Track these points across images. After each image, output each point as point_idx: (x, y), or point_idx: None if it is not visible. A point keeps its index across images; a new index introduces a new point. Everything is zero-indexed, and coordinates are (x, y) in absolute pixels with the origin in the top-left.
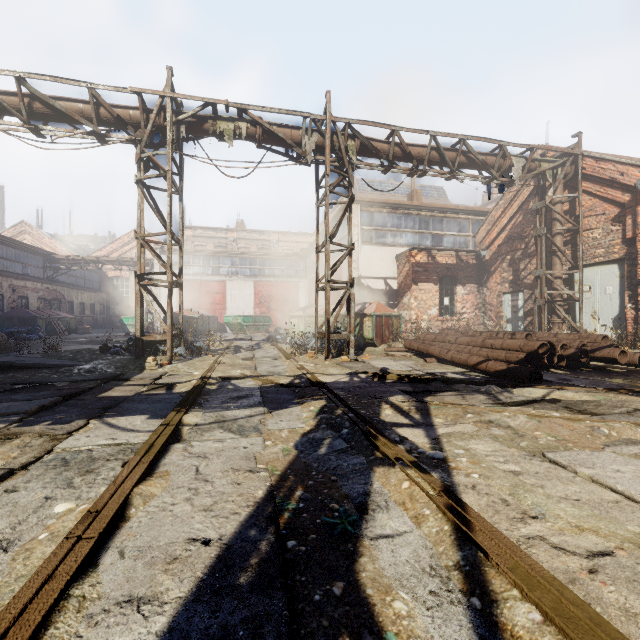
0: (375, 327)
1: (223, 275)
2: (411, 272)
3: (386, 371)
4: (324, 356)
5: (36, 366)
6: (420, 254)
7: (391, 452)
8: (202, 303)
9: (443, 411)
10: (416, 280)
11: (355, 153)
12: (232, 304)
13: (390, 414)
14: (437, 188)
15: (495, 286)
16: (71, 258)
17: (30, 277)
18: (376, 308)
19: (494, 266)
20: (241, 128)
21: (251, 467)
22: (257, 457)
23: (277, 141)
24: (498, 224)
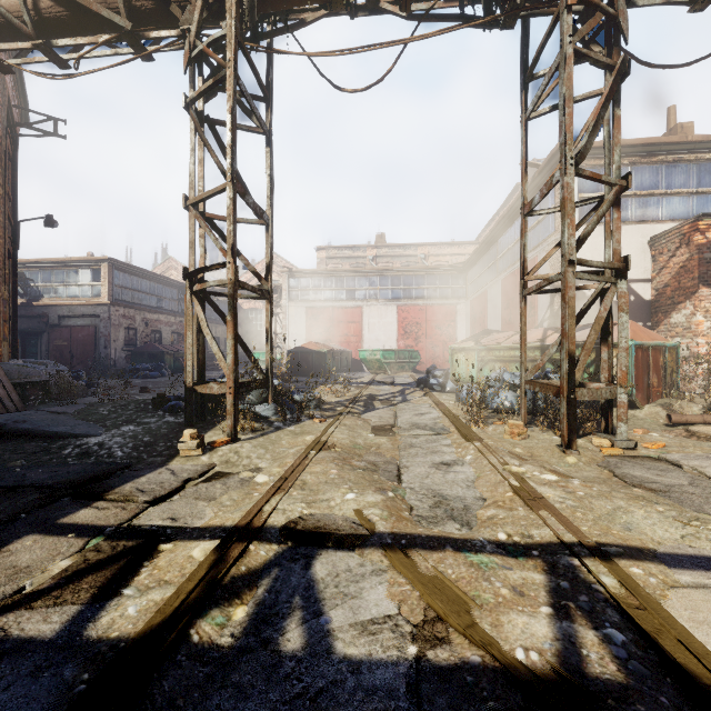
0: (634, 369)
1: (359, 299)
2: (696, 263)
3: None
4: (541, 431)
5: (30, 433)
6: None
7: None
8: (334, 335)
9: None
10: (708, 277)
11: None
12: (370, 335)
13: None
14: None
15: None
16: None
17: (164, 310)
18: (631, 332)
19: None
20: None
21: None
22: None
23: None
24: None
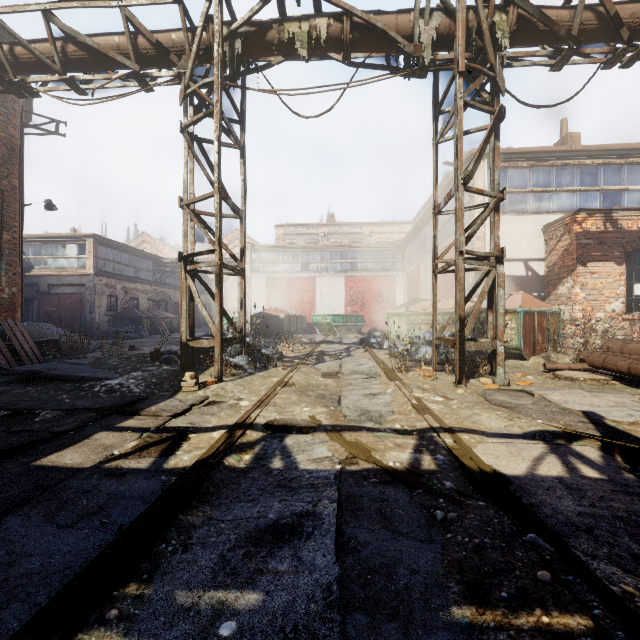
0: (522, 330)
1: (312, 271)
2: (574, 247)
3: (608, 426)
4: (447, 375)
5: (63, 378)
6: (591, 218)
7: None
8: (291, 302)
9: None
10: (583, 258)
11: (507, 34)
12: (321, 302)
13: None
14: None
15: None
16: (175, 261)
17: (141, 280)
18: (522, 301)
19: None
20: (319, 28)
21: None
22: None
23: (374, 40)
24: None
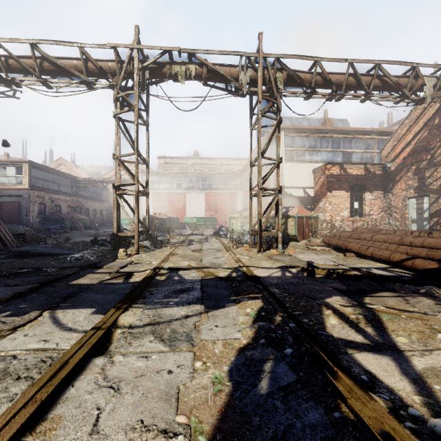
0: (297, 226)
1: (184, 189)
2: (326, 182)
3: (312, 265)
4: (256, 249)
5: (43, 254)
6: (334, 167)
7: (368, 413)
8: (169, 209)
9: (401, 325)
10: (330, 188)
11: (282, 83)
12: (190, 209)
13: (336, 324)
14: (342, 120)
15: (400, 192)
16: (87, 180)
17: (62, 192)
18: (298, 211)
19: (399, 175)
20: (191, 69)
21: (167, 421)
22: (180, 394)
23: (219, 78)
24: (403, 140)
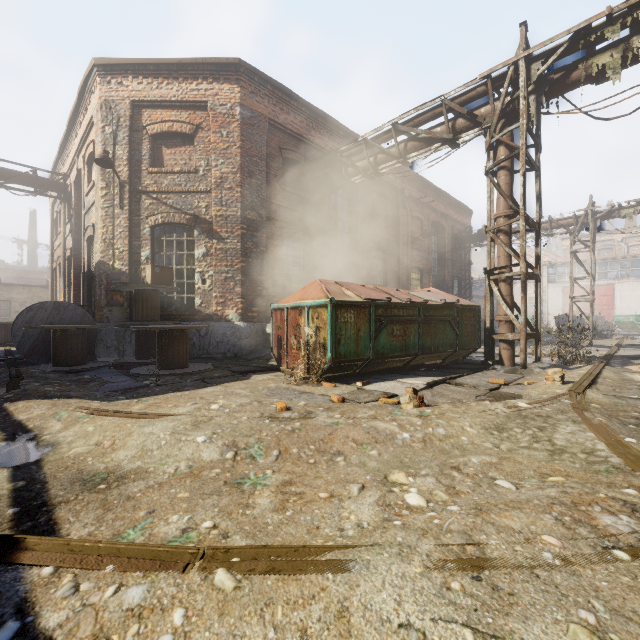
0: None
1: (610, 279)
2: None
3: None
4: None
5: None
6: None
7: None
8: (587, 305)
9: None
10: None
11: None
12: (621, 305)
13: None
14: None
15: None
16: (481, 279)
17: None
18: None
19: None
20: (638, 210)
21: None
22: None
23: None
24: None
